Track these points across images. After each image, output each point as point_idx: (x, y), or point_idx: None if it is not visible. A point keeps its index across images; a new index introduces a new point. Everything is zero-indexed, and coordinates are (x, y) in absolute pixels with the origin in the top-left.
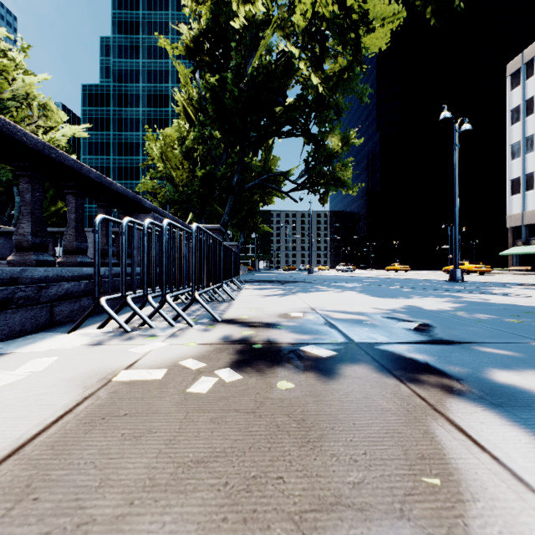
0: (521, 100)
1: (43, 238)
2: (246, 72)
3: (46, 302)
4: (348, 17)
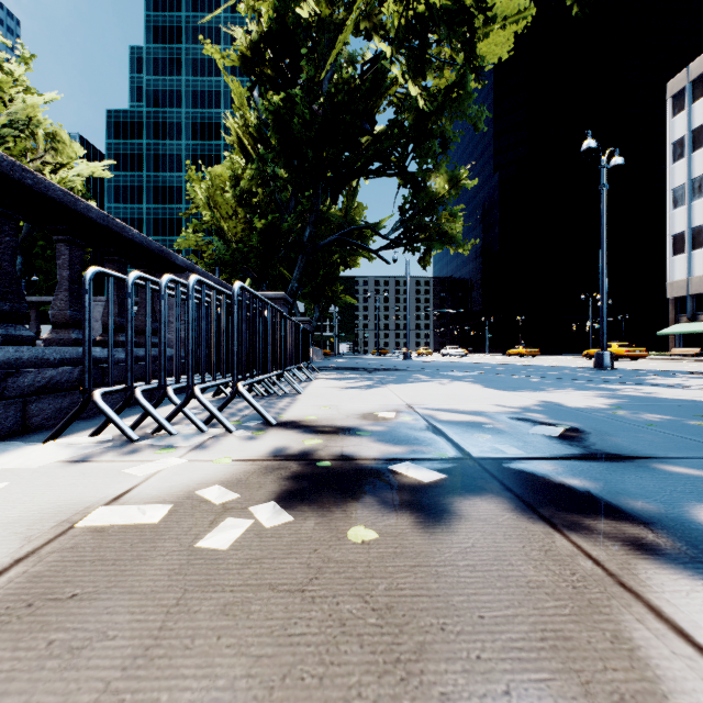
0: (686, 130)
1: (17, 303)
2: (321, 90)
3: (15, 396)
4: (458, 2)
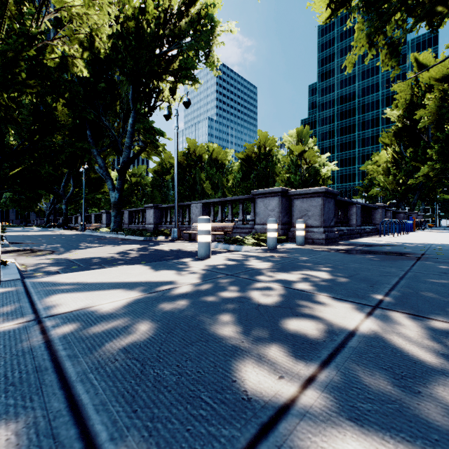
0: None
1: None
2: (427, 132)
3: None
4: None
